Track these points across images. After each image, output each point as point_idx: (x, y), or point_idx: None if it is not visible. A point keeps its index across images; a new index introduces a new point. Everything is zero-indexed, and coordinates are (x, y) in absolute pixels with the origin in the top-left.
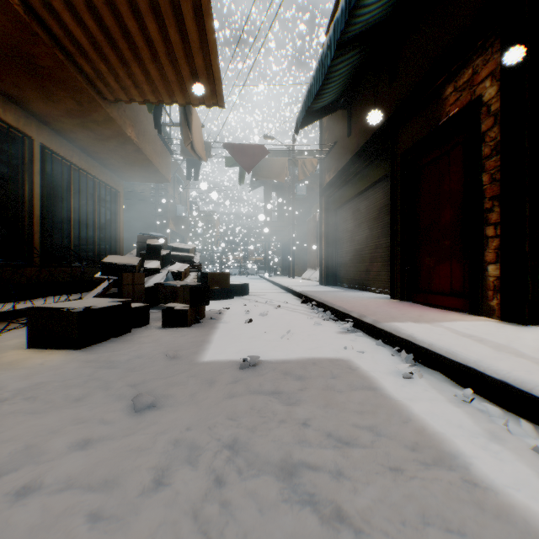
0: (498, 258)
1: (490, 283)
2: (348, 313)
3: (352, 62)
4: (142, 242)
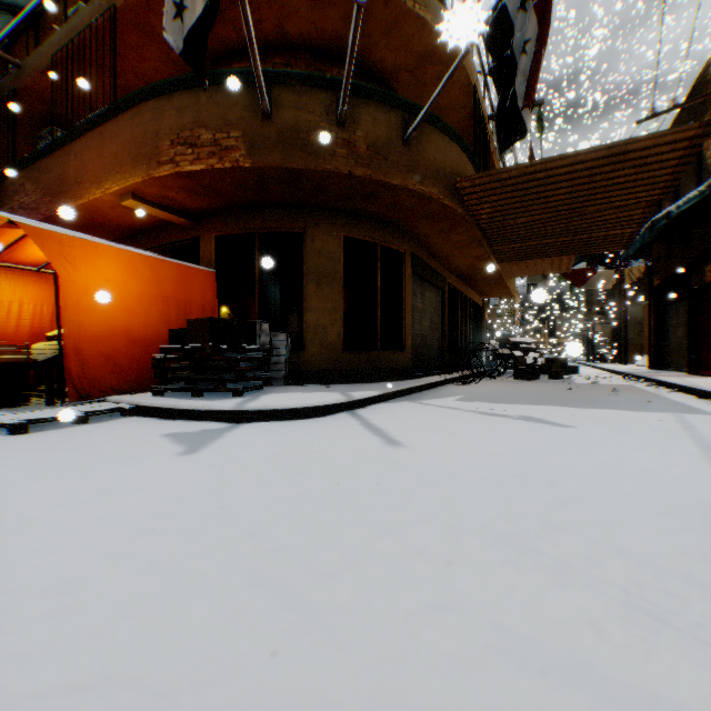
0: None
1: None
2: (642, 376)
3: (659, 229)
4: (503, 340)
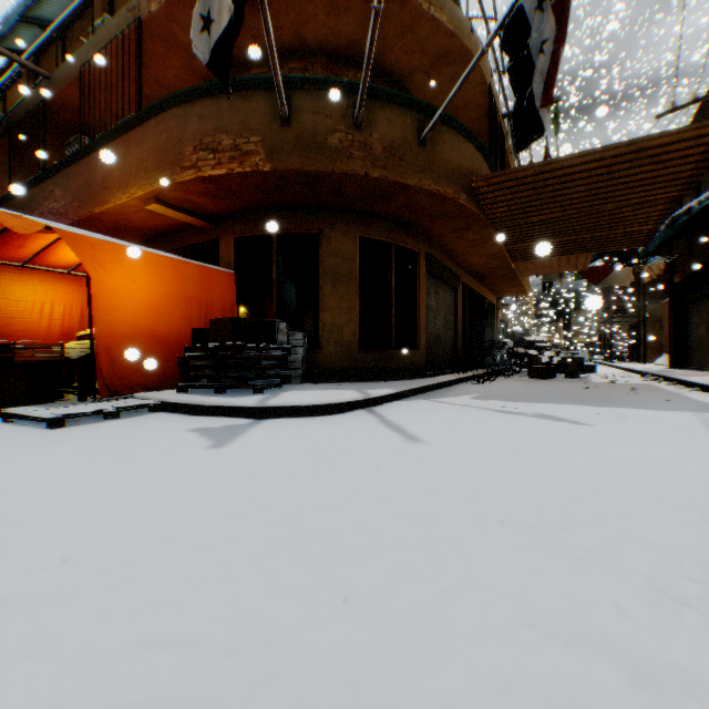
0: None
1: None
2: (662, 375)
3: (679, 225)
4: (517, 338)
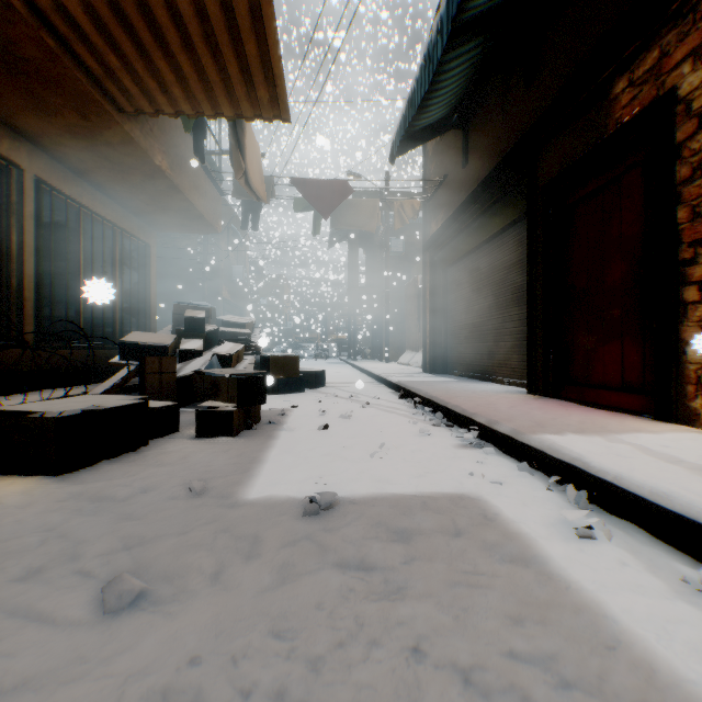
0: None
1: (690, 373)
2: (469, 417)
3: (471, 59)
4: (180, 315)
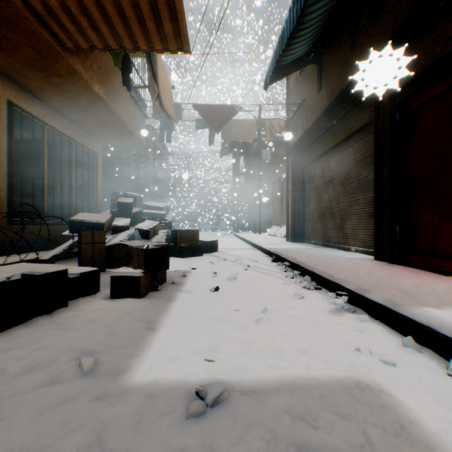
0: None
1: None
2: (336, 282)
3: (328, 4)
4: (116, 201)
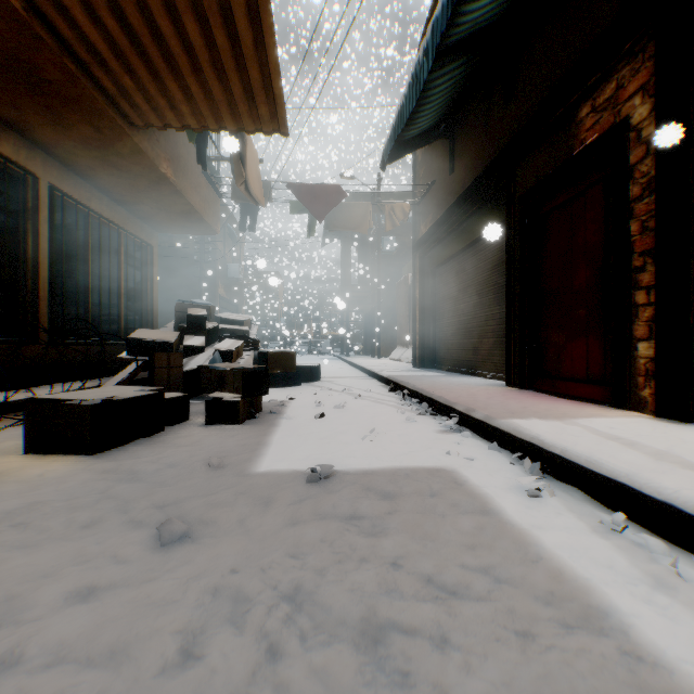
0: (652, 334)
1: (641, 366)
2: (451, 406)
3: (456, 76)
4: (182, 312)
